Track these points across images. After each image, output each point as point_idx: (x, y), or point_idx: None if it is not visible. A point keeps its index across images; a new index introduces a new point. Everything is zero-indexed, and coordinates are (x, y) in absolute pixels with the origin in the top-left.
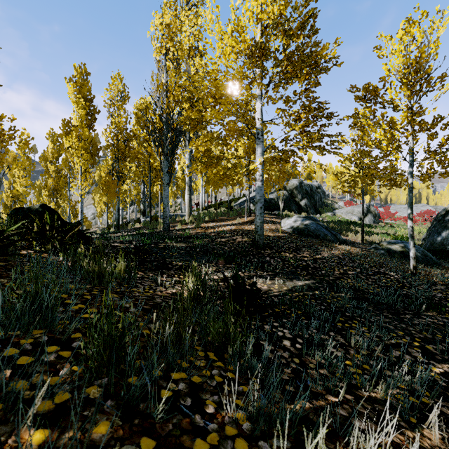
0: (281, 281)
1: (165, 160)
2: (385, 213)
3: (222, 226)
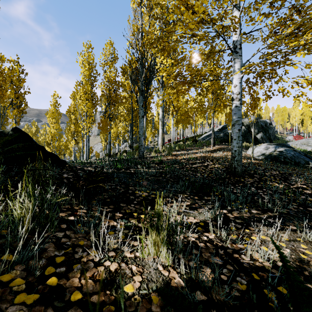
0: (303, 234)
1: (140, 95)
2: None
3: (191, 154)
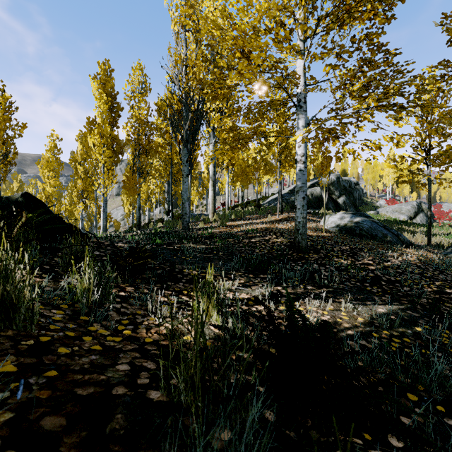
0: (348, 305)
1: (184, 147)
2: (436, 212)
3: (251, 225)
